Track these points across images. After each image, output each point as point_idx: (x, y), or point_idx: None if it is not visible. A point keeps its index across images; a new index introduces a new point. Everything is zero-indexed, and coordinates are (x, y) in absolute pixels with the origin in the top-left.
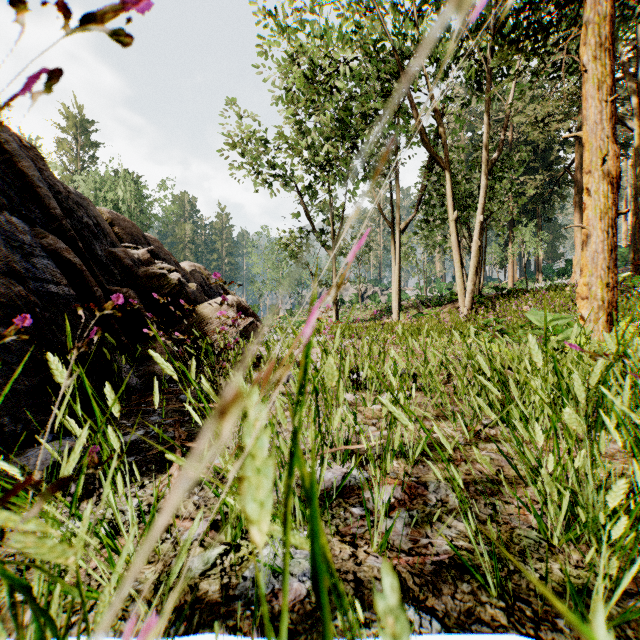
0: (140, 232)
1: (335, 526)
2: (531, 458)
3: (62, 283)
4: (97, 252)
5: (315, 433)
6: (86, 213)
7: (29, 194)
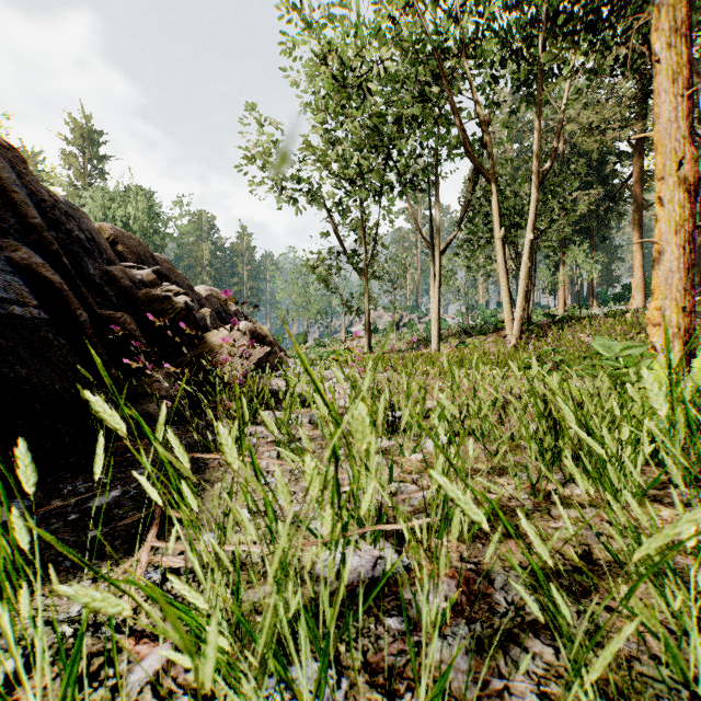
0: (148, 251)
1: (362, 652)
2: (653, 552)
3: (32, 304)
4: (89, 270)
5: (330, 521)
6: (77, 226)
7: (3, 200)
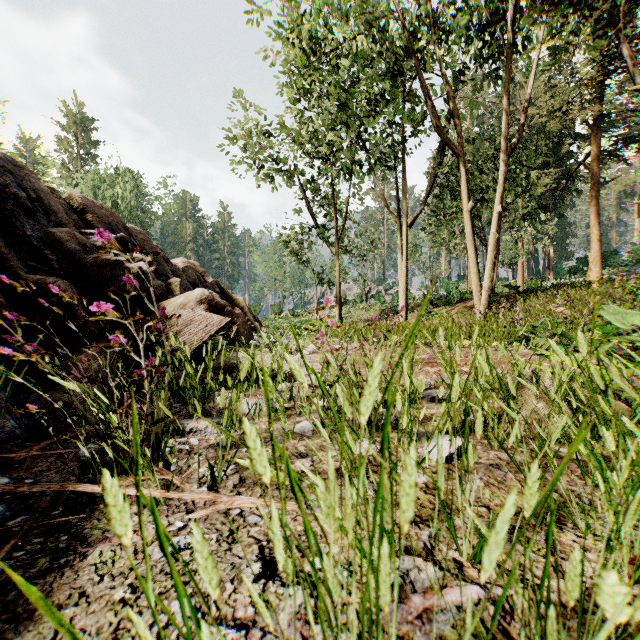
0: (120, 222)
1: None
2: None
3: None
4: (25, 231)
5: None
6: (18, 183)
7: None
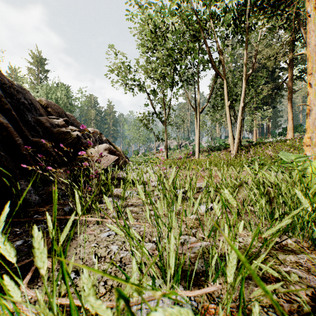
0: (63, 111)
1: None
2: None
3: None
4: (28, 118)
5: None
6: (23, 97)
7: None
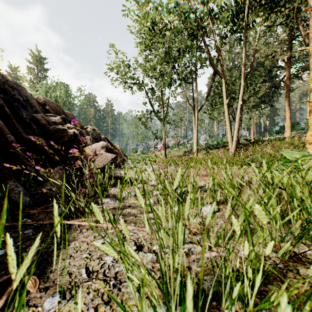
0: (61, 109)
1: None
2: None
3: None
4: (23, 115)
5: None
6: (19, 93)
7: None
